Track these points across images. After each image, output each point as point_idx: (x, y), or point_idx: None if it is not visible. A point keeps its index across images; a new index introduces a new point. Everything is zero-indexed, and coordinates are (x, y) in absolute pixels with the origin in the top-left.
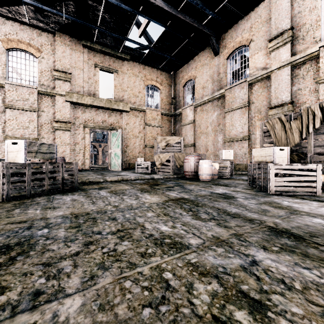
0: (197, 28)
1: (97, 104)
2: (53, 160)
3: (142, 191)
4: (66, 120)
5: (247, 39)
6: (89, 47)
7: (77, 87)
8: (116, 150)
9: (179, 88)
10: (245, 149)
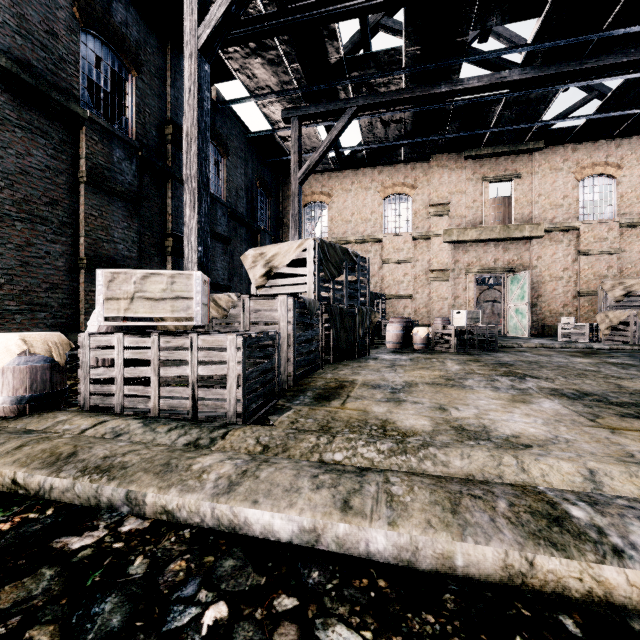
0: None
1: (487, 236)
2: (478, 324)
3: (572, 356)
4: (443, 267)
5: None
6: (474, 156)
7: (457, 219)
8: (518, 304)
9: None
10: None
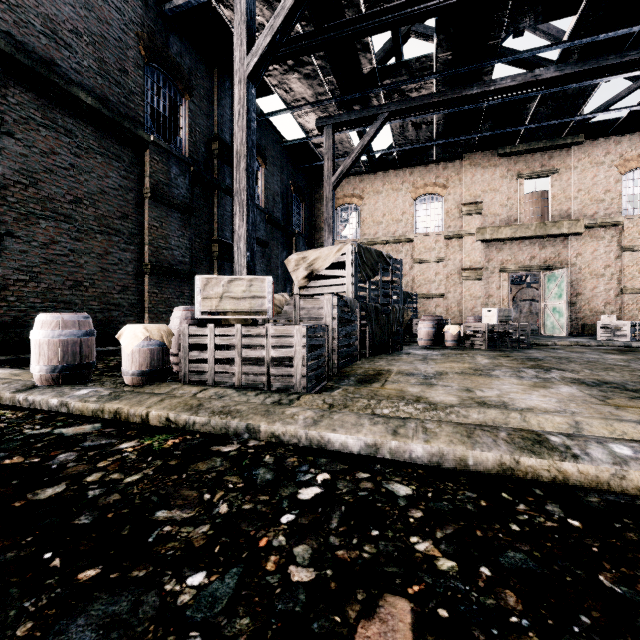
0: None
1: (522, 234)
2: (509, 322)
3: (606, 353)
4: (475, 266)
5: None
6: (508, 154)
7: (490, 217)
8: (555, 303)
9: None
10: None
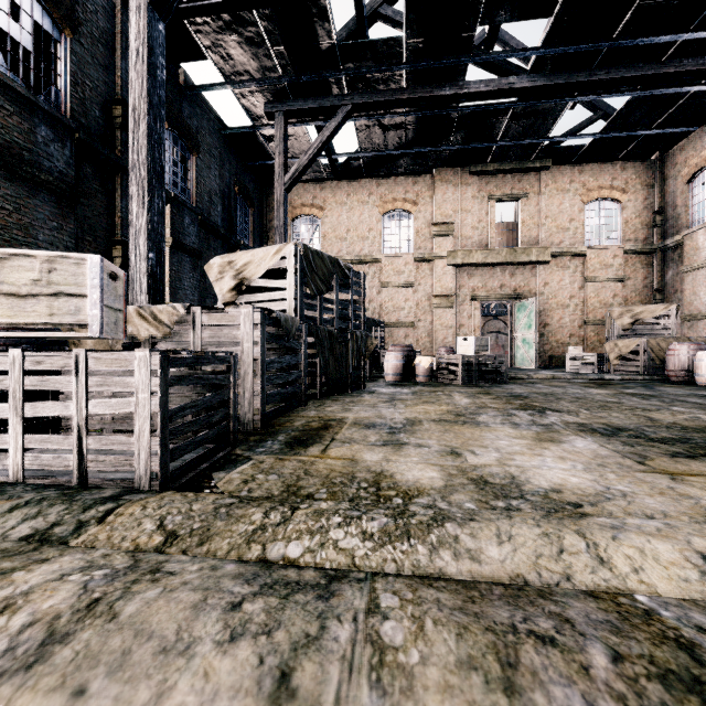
0: None
1: (493, 260)
2: (486, 353)
3: (587, 387)
4: (447, 292)
5: None
6: (479, 172)
7: (461, 240)
8: (525, 334)
9: (676, 187)
10: None
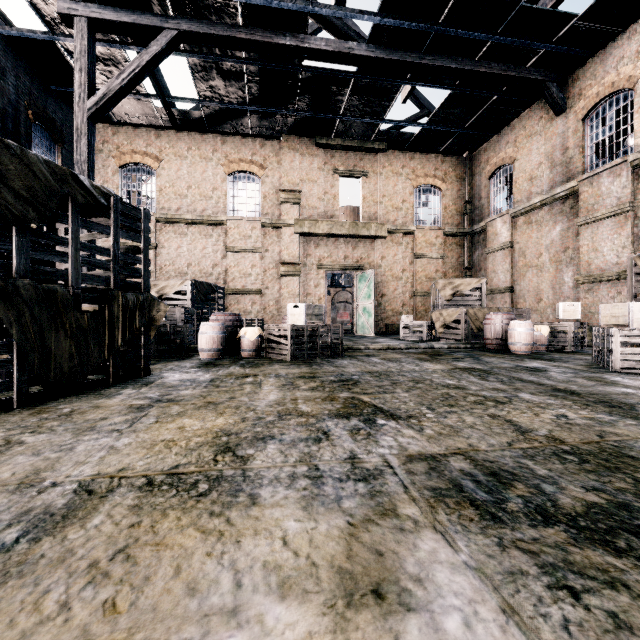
0: (514, 77)
1: (337, 231)
2: (321, 322)
3: (421, 360)
4: (294, 260)
5: (630, 76)
6: (325, 145)
7: (308, 209)
8: (365, 303)
9: (481, 182)
10: (624, 296)
